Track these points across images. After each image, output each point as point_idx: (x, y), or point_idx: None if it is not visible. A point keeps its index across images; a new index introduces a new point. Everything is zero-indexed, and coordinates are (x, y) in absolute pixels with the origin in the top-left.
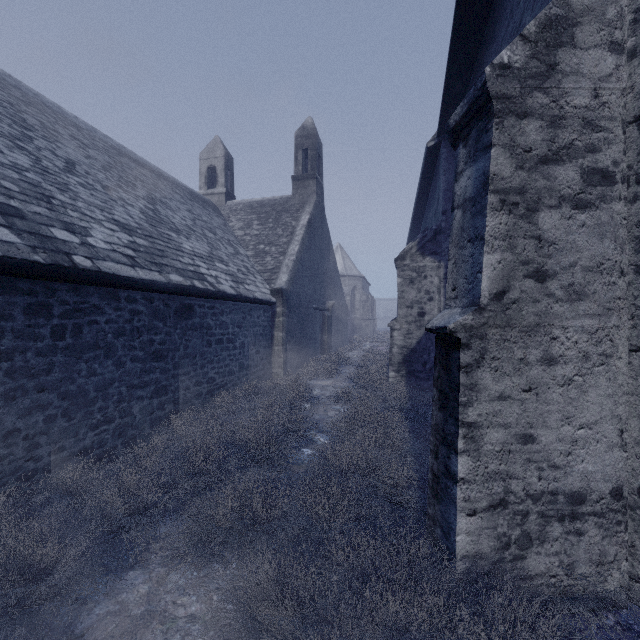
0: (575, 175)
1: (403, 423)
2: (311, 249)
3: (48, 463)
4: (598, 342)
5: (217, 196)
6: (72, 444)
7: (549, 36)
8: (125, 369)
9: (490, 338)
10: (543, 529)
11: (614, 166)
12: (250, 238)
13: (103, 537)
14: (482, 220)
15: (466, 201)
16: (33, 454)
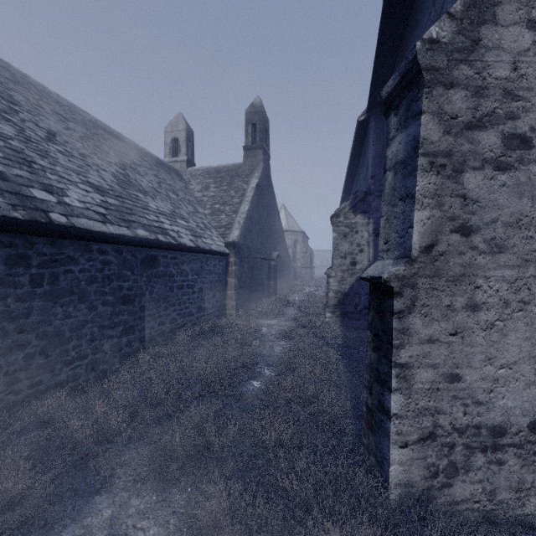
0: (496, 140)
1: (338, 358)
2: (259, 208)
3: (27, 395)
4: (517, 290)
5: (180, 163)
6: (49, 378)
7: (473, 14)
8: (97, 312)
9: (420, 287)
10: (468, 459)
11: (531, 132)
12: (207, 199)
13: (73, 464)
14: (413, 180)
15: (397, 164)
16: (13, 388)
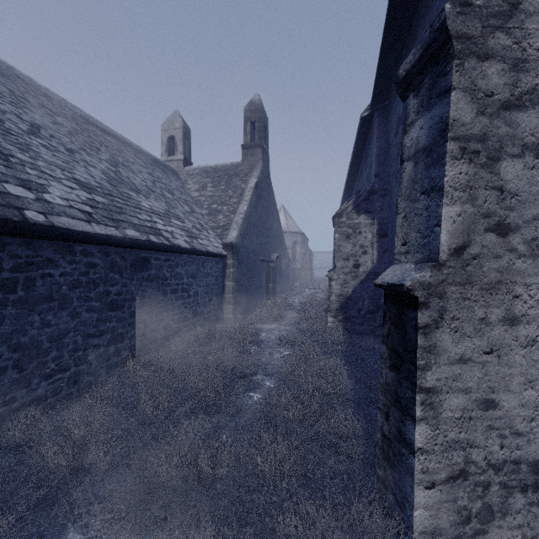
0: (538, 122)
1: (343, 368)
2: (258, 208)
3: None
4: None
5: (176, 162)
6: (24, 394)
7: None
8: (81, 319)
9: (449, 296)
10: (505, 501)
11: None
12: (205, 199)
13: (42, 500)
14: (440, 170)
15: (418, 152)
16: None
